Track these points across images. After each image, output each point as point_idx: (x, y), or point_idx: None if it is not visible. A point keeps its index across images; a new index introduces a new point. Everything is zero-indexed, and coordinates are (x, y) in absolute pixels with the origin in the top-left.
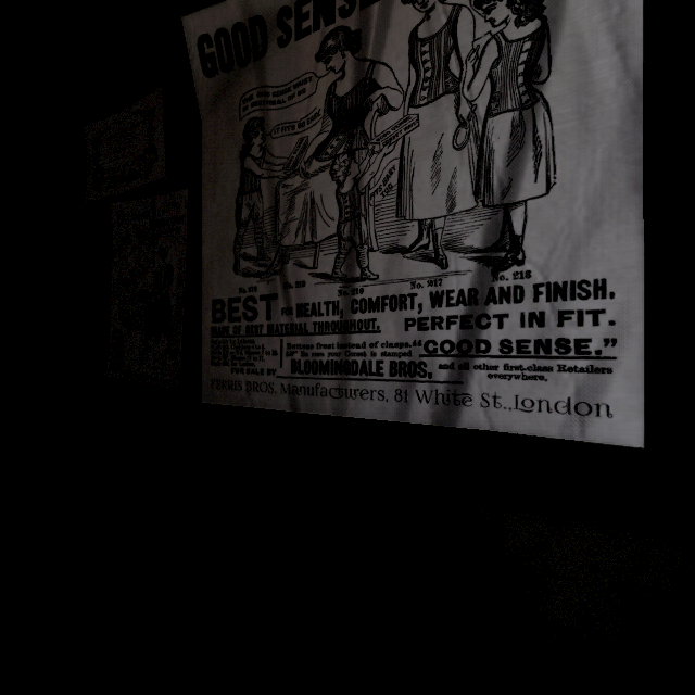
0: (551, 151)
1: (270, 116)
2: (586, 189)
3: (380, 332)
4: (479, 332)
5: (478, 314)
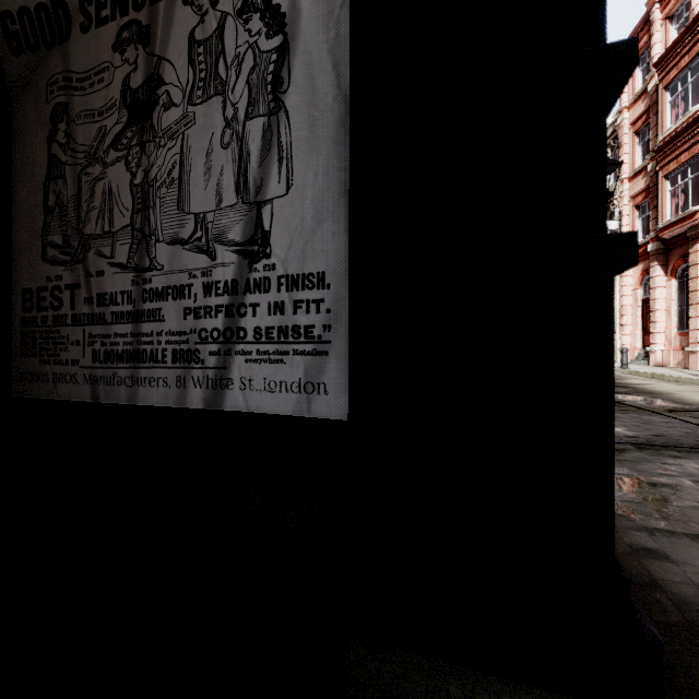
0: (290, 155)
1: (74, 102)
2: (313, 191)
3: (165, 321)
4: (239, 320)
5: (238, 303)
